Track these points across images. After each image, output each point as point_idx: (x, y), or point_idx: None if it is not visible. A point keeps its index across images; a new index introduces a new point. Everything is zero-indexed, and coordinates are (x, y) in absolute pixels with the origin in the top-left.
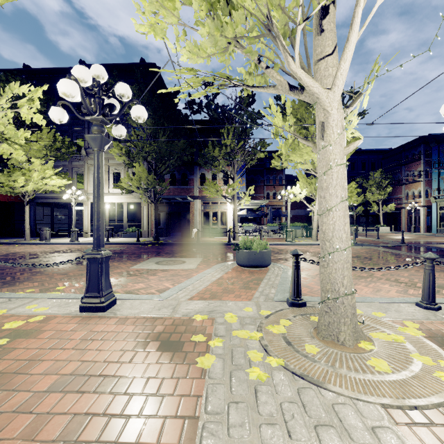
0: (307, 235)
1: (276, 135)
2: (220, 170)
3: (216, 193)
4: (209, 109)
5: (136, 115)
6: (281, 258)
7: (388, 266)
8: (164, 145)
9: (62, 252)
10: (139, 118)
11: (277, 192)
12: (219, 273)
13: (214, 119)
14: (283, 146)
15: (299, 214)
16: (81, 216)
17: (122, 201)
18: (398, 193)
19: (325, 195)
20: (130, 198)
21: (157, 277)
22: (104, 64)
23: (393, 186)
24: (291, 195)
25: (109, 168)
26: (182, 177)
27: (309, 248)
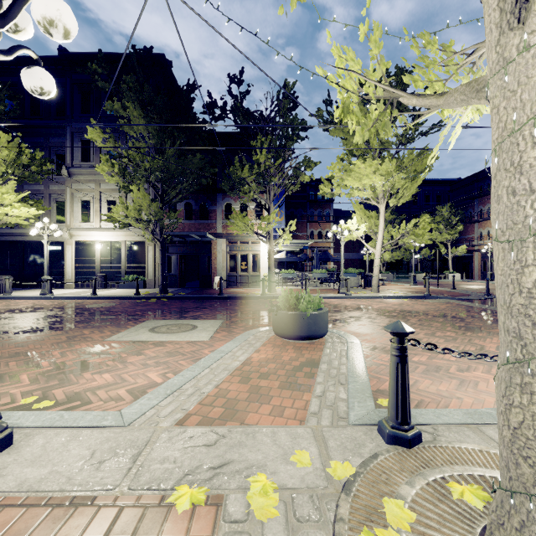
0: (364, 285)
1: (344, 114)
2: (251, 198)
3: (245, 229)
4: (235, 115)
5: (42, 14)
6: (337, 319)
7: (494, 330)
8: (172, 161)
9: (17, 312)
10: (51, 26)
11: (323, 230)
12: (245, 351)
13: (242, 129)
14: (358, 130)
15: (350, 258)
16: (62, 260)
17: (119, 239)
18: (470, 233)
19: (532, 183)
20: (129, 236)
21: (142, 359)
22: (93, 53)
23: (463, 224)
24: (345, 232)
25: (102, 194)
26: (200, 208)
27: (371, 303)
